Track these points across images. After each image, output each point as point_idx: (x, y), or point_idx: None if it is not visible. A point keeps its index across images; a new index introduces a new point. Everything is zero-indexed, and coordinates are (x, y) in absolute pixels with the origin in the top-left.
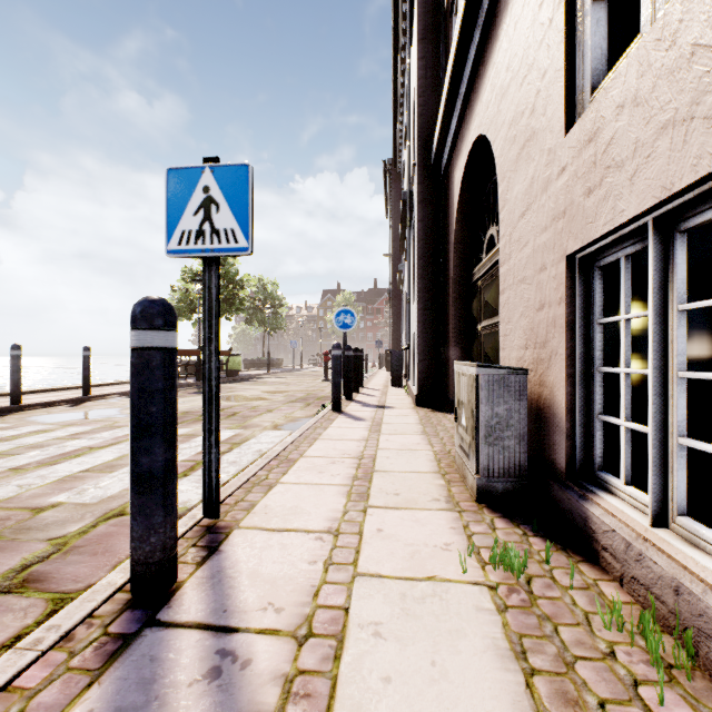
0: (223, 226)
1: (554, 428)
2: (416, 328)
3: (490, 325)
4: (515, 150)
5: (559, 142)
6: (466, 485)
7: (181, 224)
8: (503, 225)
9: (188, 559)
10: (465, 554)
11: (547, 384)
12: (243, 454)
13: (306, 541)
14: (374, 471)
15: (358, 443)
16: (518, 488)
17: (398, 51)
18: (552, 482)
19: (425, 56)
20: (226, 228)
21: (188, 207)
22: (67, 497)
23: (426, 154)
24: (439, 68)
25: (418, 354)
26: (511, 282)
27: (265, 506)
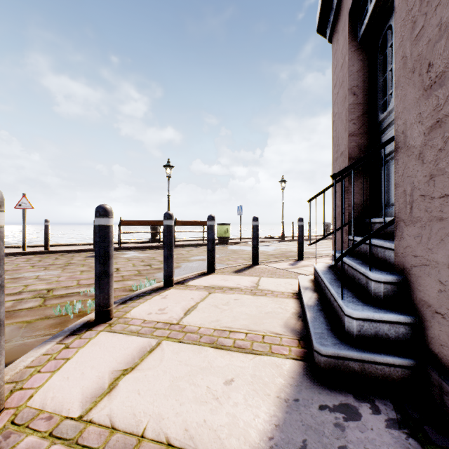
0: None
1: None
2: None
3: None
4: None
5: None
6: None
7: None
8: None
9: None
10: None
11: None
12: None
13: None
14: None
15: None
16: None
17: None
18: None
19: None
20: None
21: None
22: (318, 252)
23: None
24: None
25: None
26: None
27: None
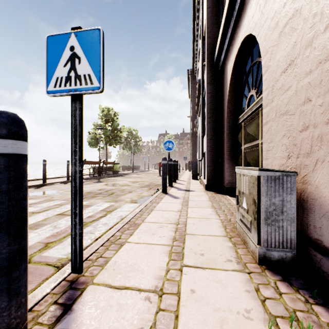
0: (82, 73)
1: (321, 216)
2: (206, 149)
3: (250, 146)
4: (277, 31)
5: (326, 3)
6: (247, 248)
7: (56, 73)
8: (266, 82)
9: (45, 319)
10: (265, 325)
11: (312, 183)
12: (111, 218)
13: (137, 301)
14: (186, 234)
15: (176, 213)
16: (290, 256)
17: (195, 13)
18: (321, 256)
19: (211, 6)
20: (85, 74)
21: (60, 61)
22: None
23: (211, 57)
24: (218, 12)
25: (207, 163)
26: (273, 116)
27: (114, 263)
